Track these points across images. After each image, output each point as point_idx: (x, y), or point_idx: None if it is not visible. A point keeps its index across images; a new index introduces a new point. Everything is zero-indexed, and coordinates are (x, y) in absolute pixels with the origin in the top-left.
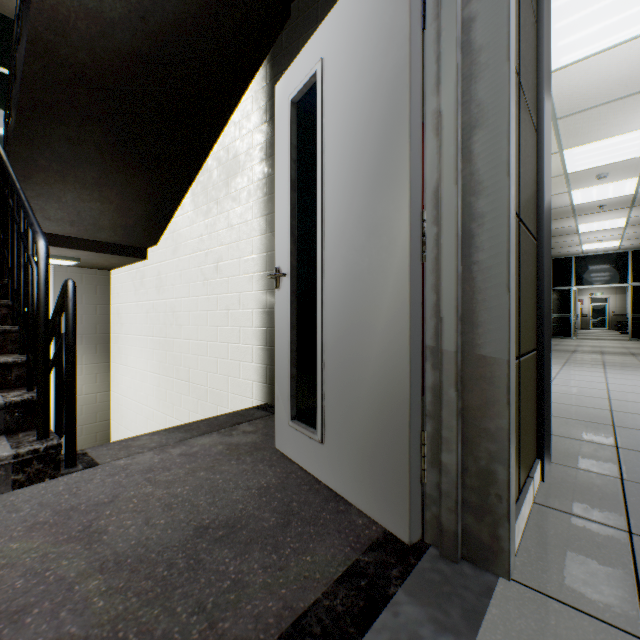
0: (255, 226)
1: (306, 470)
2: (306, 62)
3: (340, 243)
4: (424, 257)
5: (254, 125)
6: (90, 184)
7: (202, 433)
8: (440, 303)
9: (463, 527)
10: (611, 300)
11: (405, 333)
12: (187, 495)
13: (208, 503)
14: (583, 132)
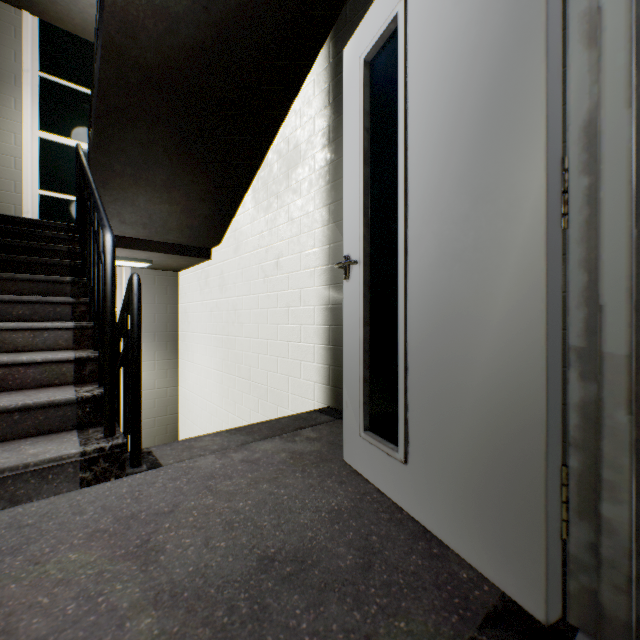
0: (317, 217)
1: (382, 492)
2: (383, 8)
3: (431, 217)
4: (566, 221)
5: (315, 110)
6: (159, 186)
7: (264, 437)
8: (598, 285)
9: (639, 616)
10: None
11: (538, 328)
12: (249, 512)
13: (272, 525)
14: None
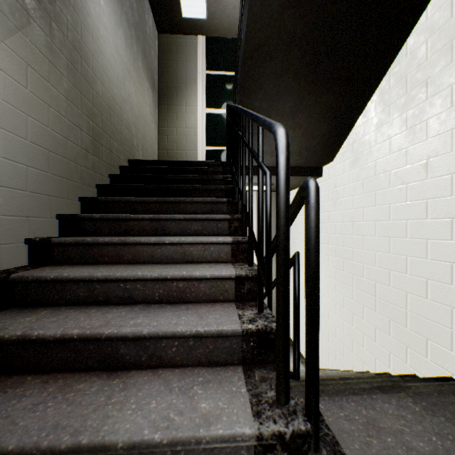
0: None
1: None
2: None
3: None
4: None
5: None
6: (286, 114)
7: None
8: None
9: None
10: None
11: None
12: None
13: None
14: None
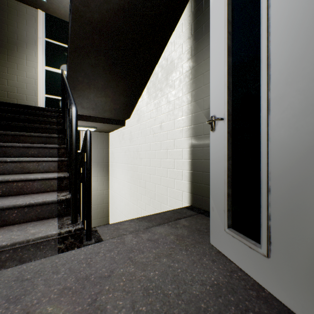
0: (184, 99)
1: (244, 271)
2: None
3: (295, 79)
4: None
5: (183, 40)
6: (100, 88)
7: (158, 224)
8: None
9: None
10: None
11: None
12: (158, 281)
13: (175, 294)
14: None
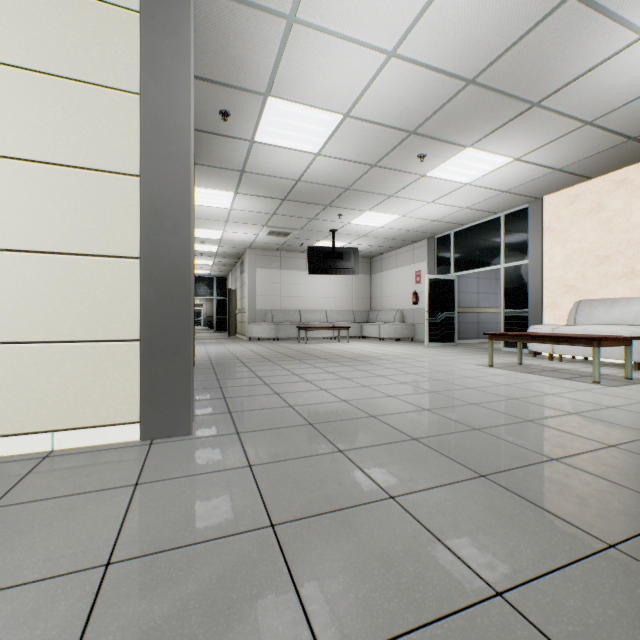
0: None
1: None
2: None
3: None
4: None
5: None
6: None
7: None
8: None
9: None
10: (206, 306)
11: None
12: None
13: None
14: (197, 225)
